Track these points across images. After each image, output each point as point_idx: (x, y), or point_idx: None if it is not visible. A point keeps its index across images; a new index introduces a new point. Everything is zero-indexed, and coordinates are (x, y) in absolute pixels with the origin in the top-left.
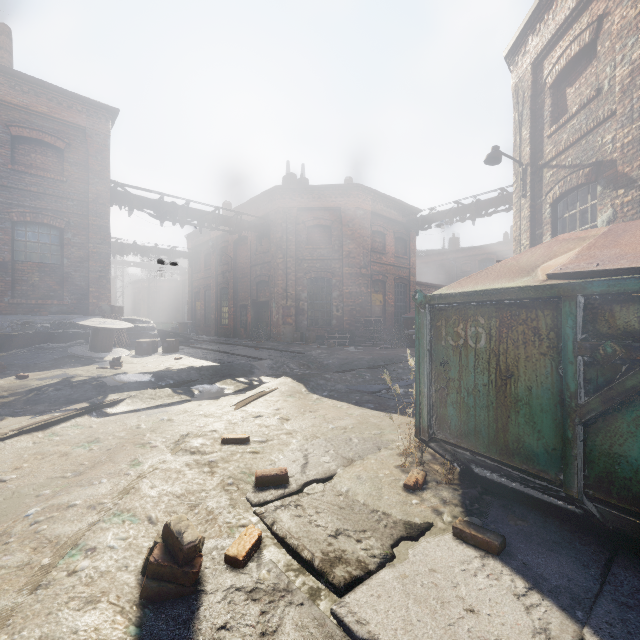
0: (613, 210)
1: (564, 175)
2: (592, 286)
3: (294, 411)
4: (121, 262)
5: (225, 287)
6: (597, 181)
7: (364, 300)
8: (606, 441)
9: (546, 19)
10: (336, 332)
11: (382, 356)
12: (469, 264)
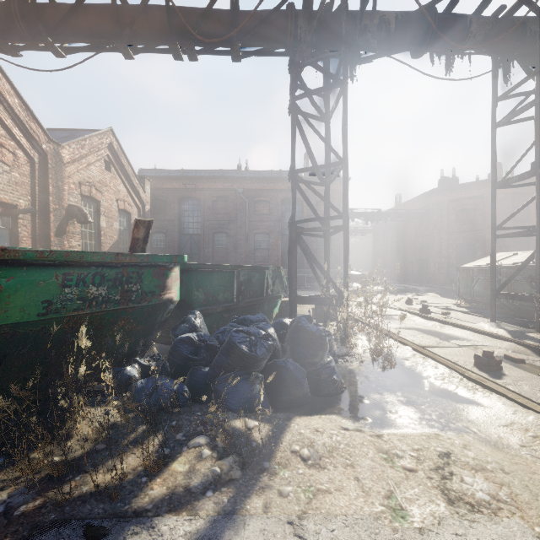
0: None
1: None
2: (473, 267)
3: (432, 298)
4: None
5: (397, 250)
6: None
7: None
8: (475, 289)
9: None
10: None
11: None
12: None
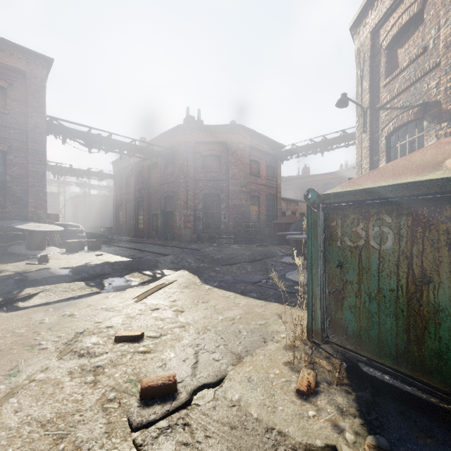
0: (437, 139)
1: (397, 114)
2: None
3: (188, 302)
4: (63, 182)
5: (141, 200)
6: (424, 118)
7: (244, 210)
8: None
9: None
10: (224, 234)
11: (259, 252)
12: (316, 186)
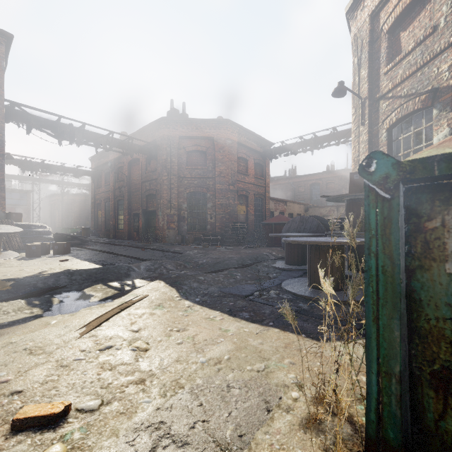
0: (450, 129)
1: (401, 103)
2: None
3: (157, 332)
4: (38, 179)
5: (121, 199)
6: (433, 105)
7: (232, 210)
8: None
9: None
10: (210, 235)
11: (248, 255)
12: (303, 186)
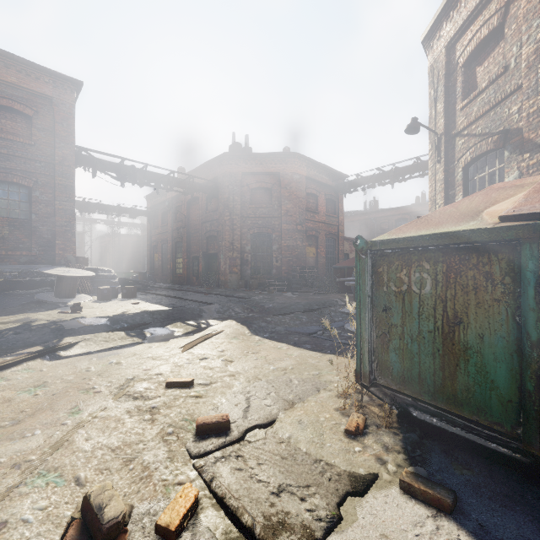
0: (519, 172)
1: (475, 142)
2: None
3: (237, 353)
4: (89, 219)
5: (179, 241)
6: (504, 147)
7: (300, 252)
8: None
9: (459, 7)
10: (276, 280)
11: (316, 301)
12: (387, 223)
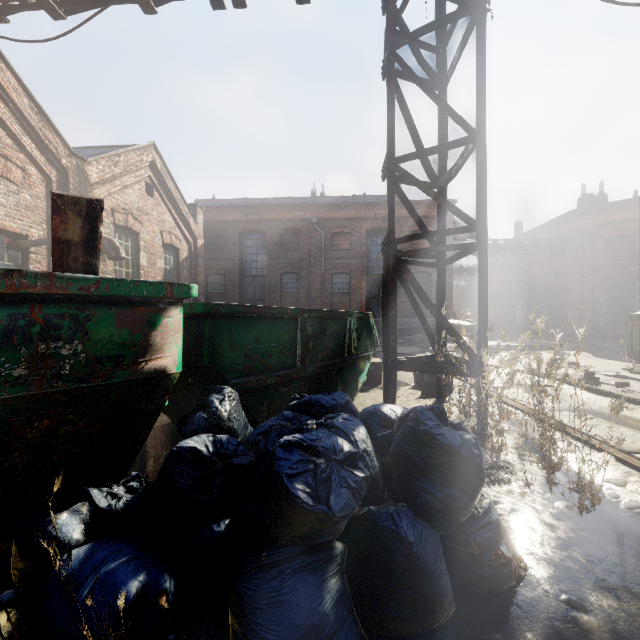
0: None
1: None
2: None
3: (583, 358)
4: None
5: (518, 294)
6: None
7: None
8: None
9: None
10: None
11: None
12: None
